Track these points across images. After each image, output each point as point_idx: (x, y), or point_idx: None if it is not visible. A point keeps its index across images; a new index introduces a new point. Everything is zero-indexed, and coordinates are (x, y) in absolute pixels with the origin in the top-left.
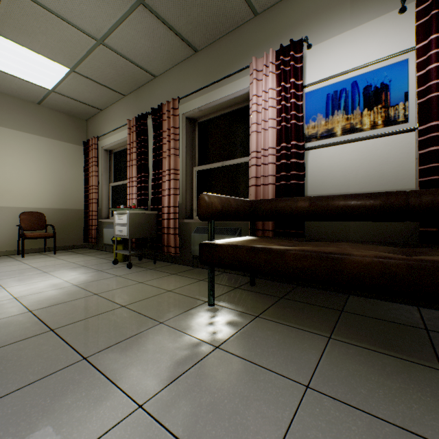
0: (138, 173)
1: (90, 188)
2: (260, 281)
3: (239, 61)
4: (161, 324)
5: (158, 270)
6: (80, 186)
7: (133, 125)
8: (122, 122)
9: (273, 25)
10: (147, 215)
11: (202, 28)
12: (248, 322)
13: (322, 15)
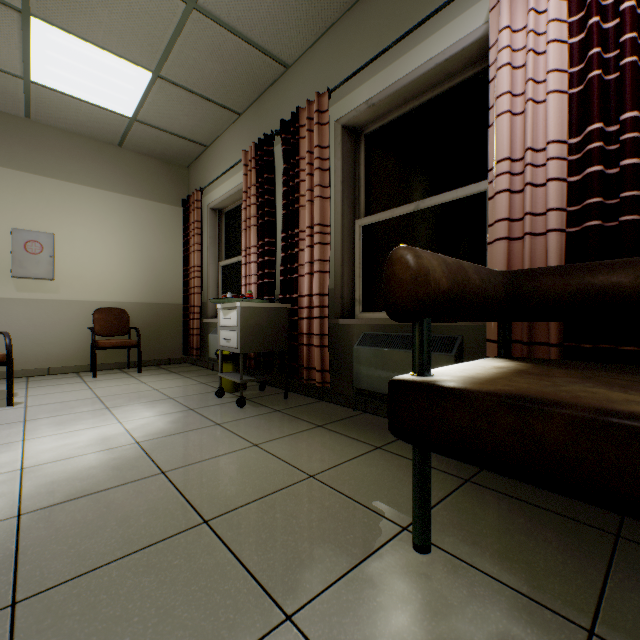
0: (258, 240)
1: (191, 270)
2: None
3: None
4: (287, 624)
5: (290, 415)
6: (179, 268)
7: (251, 158)
8: (236, 159)
9: None
10: (271, 310)
11: None
12: None
13: None
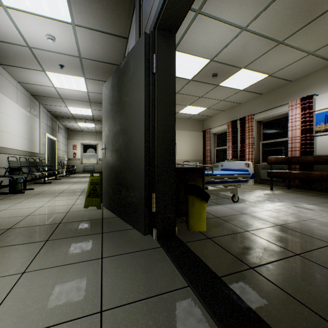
0: (232, 145)
1: (206, 150)
2: (293, 188)
3: (283, 99)
4: (256, 190)
5: None
6: (200, 149)
7: (229, 124)
8: (222, 122)
9: (300, 85)
10: None
11: (265, 89)
12: (284, 193)
13: (322, 83)
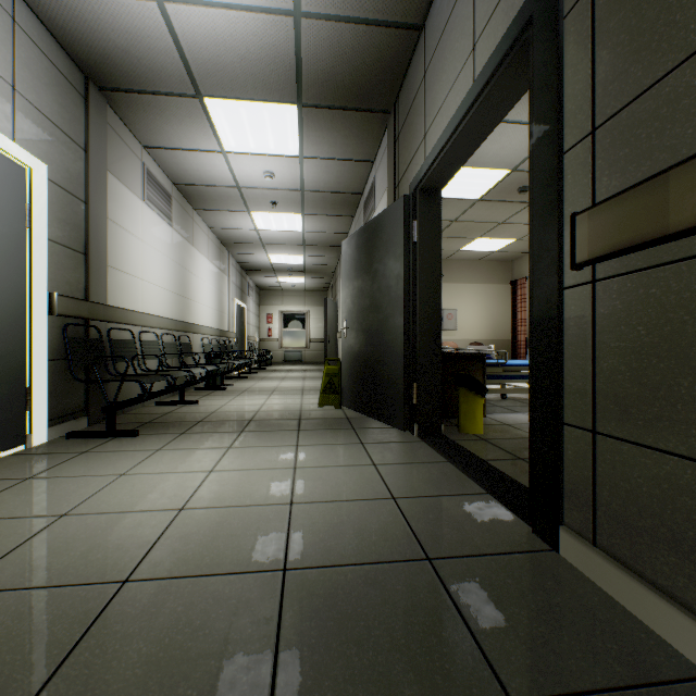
0: None
1: (517, 321)
2: None
3: None
4: None
5: None
6: (505, 319)
7: None
8: None
9: None
10: None
11: None
12: None
13: None
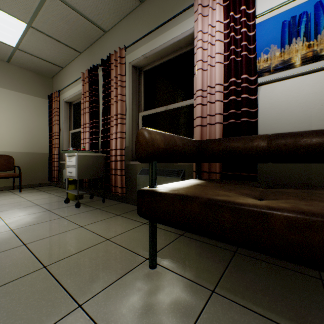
0: (90, 120)
1: (53, 134)
2: None
3: (183, 3)
4: (78, 309)
5: (104, 210)
6: (46, 133)
7: (86, 76)
8: (78, 76)
9: None
10: (95, 157)
11: None
12: (203, 307)
13: None
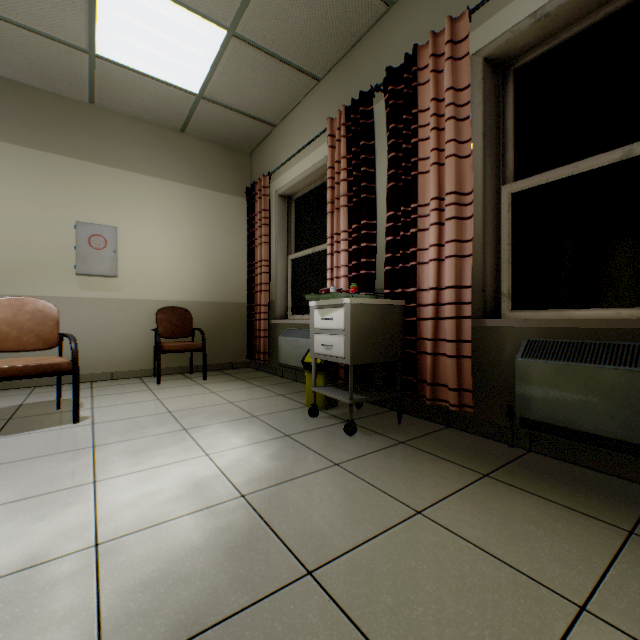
0: (349, 224)
1: (257, 265)
2: None
3: None
4: None
5: (424, 451)
6: (241, 264)
7: (339, 125)
8: (312, 134)
9: None
10: (384, 308)
11: None
12: None
13: None
